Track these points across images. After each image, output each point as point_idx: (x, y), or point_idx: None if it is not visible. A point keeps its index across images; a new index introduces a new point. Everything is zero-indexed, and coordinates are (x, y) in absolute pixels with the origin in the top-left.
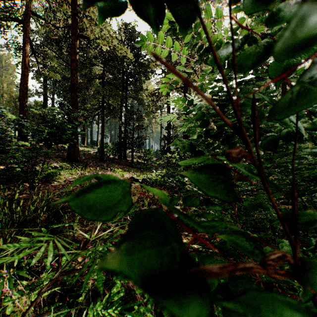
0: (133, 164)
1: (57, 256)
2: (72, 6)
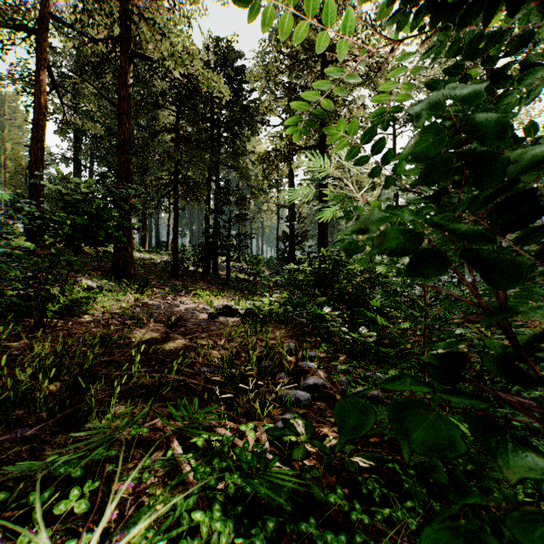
0: (229, 282)
1: (68, 477)
2: (121, 1)
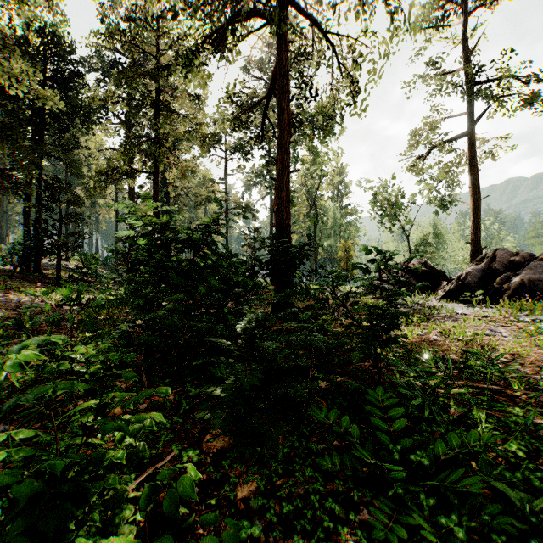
0: (61, 281)
1: None
2: None
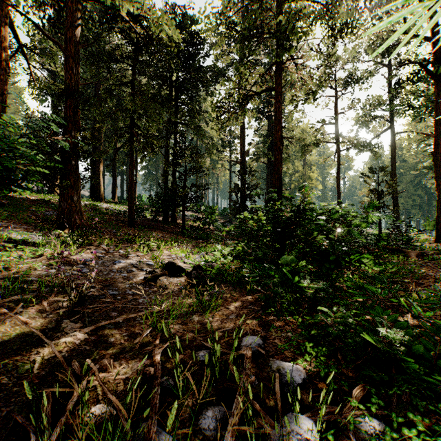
0: (185, 231)
1: None
2: None
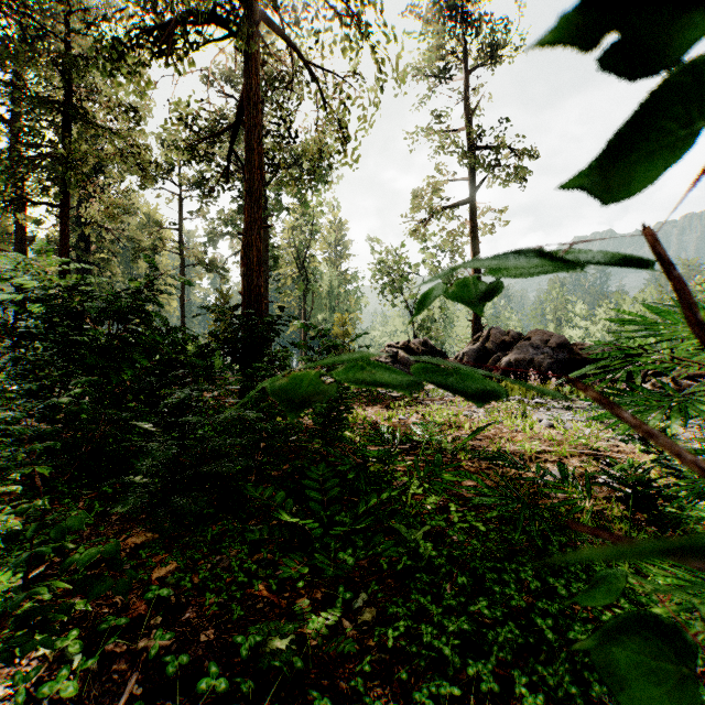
0: None
1: None
2: None
